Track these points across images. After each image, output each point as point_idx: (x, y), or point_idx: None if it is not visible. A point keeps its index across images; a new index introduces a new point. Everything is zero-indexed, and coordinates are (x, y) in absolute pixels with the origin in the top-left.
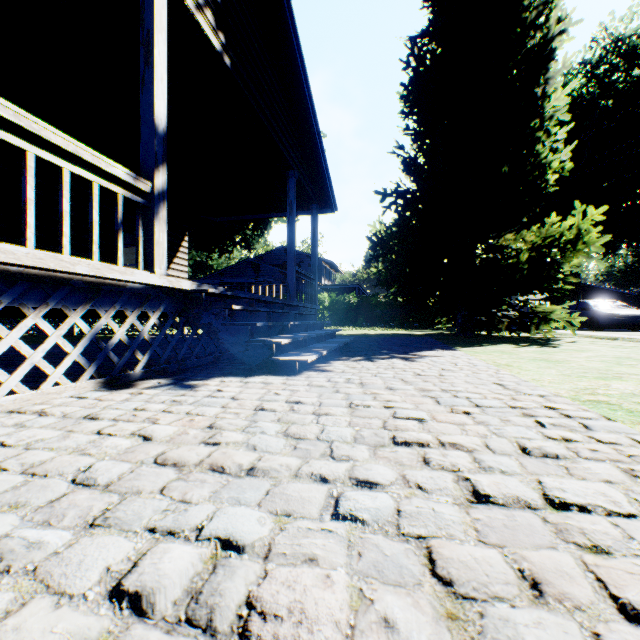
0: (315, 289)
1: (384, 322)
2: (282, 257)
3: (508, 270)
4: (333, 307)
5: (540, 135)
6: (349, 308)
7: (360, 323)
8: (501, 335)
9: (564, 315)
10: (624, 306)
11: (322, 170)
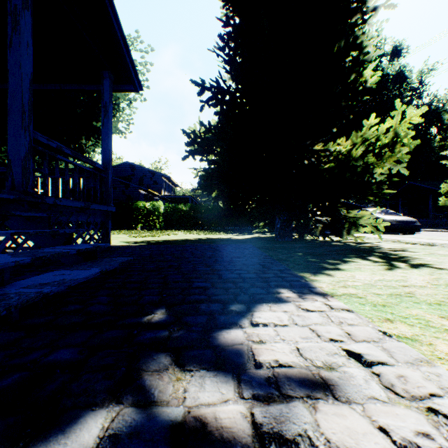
0: (107, 184)
1: (210, 226)
2: (127, 171)
3: (336, 169)
4: (167, 213)
5: (360, 34)
6: (181, 214)
7: (190, 227)
8: (315, 239)
9: (371, 220)
10: (395, 213)
11: (103, 3)
